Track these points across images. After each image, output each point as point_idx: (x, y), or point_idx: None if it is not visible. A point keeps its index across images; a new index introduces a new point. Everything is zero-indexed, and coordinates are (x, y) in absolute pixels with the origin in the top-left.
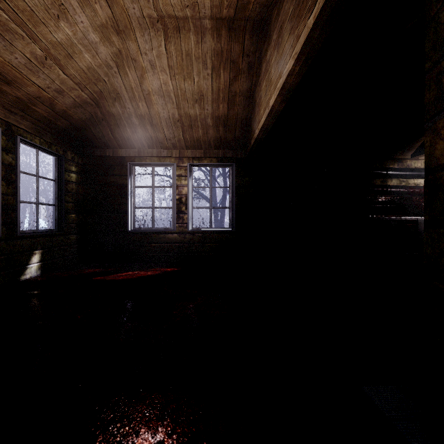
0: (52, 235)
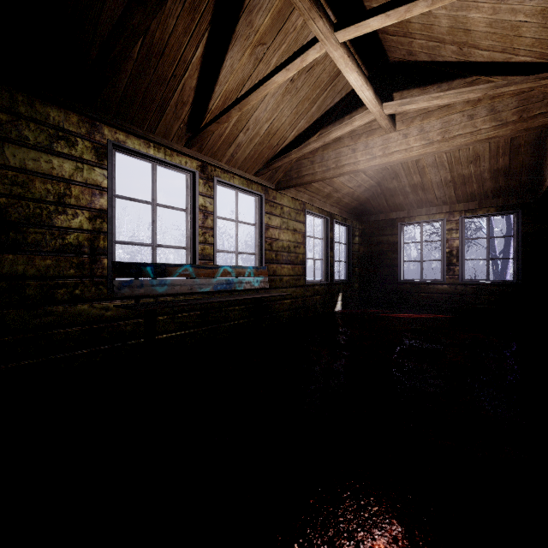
0: (346, 283)
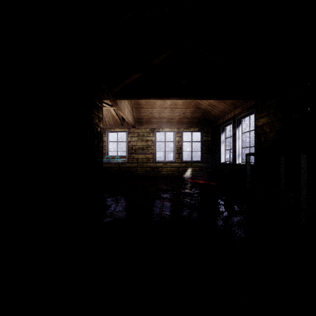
0: (197, 163)
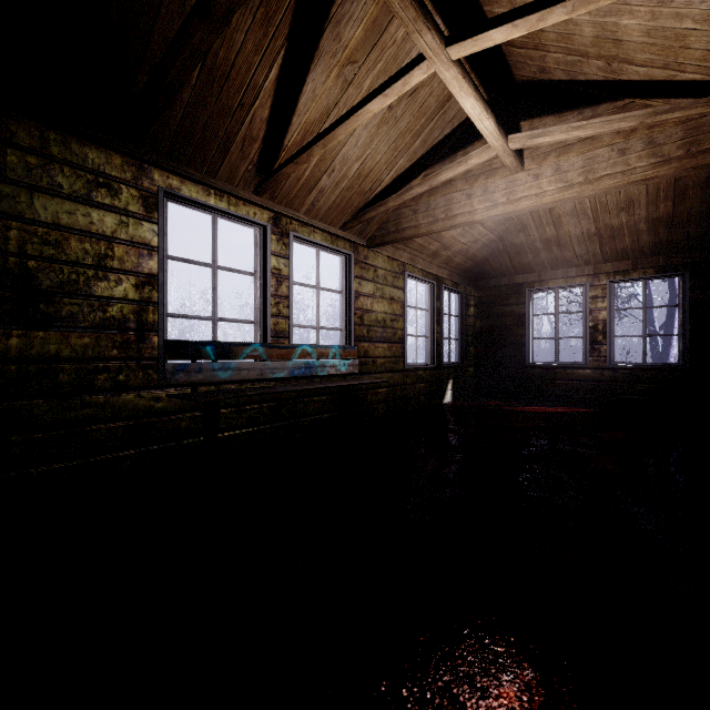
0: (457, 367)
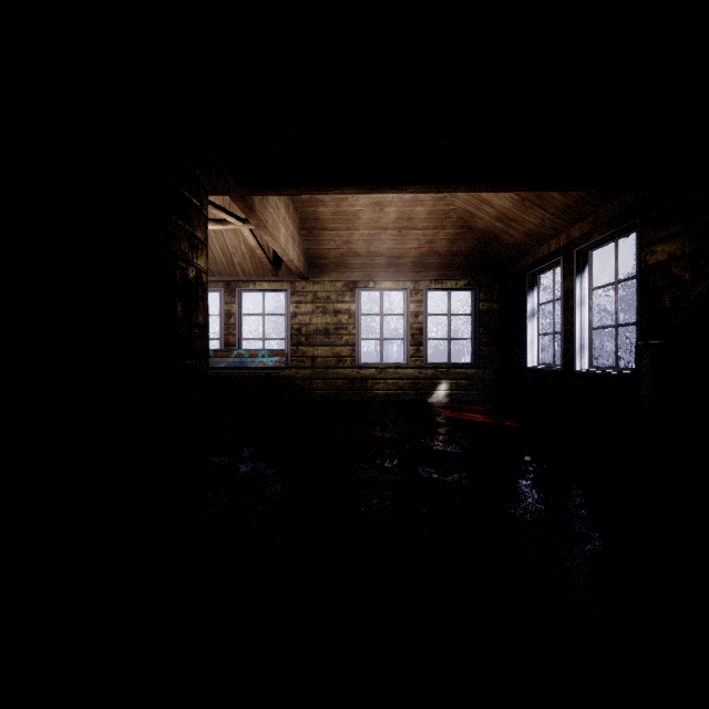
0: (463, 368)
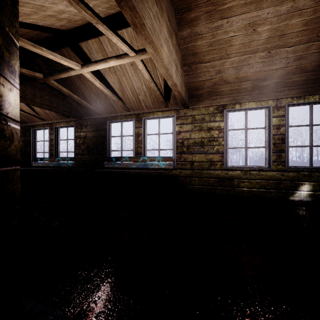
0: None
